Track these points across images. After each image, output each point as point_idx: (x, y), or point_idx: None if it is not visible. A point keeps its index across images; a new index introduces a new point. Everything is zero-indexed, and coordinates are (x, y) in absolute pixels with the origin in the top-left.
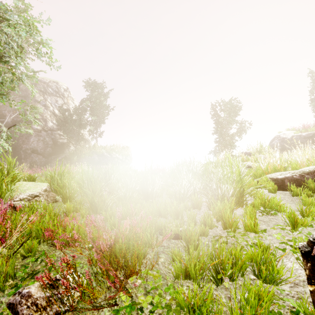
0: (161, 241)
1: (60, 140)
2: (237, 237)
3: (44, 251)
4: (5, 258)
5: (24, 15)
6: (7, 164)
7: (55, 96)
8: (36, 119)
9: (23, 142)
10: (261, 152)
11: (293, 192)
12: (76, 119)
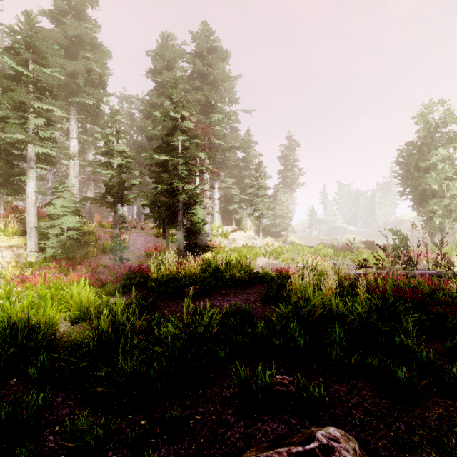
0: None
1: None
2: None
3: None
4: None
5: None
6: None
7: None
8: None
9: None
10: None
11: None
12: None
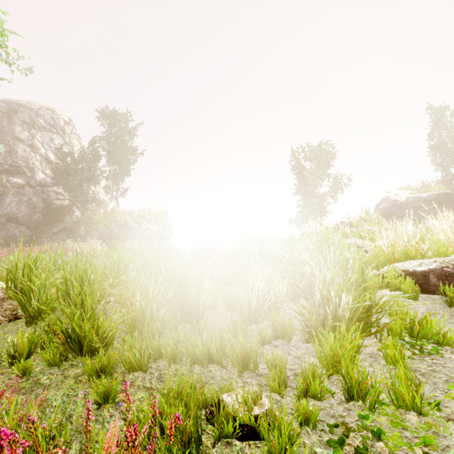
0: (210, 449)
1: (57, 201)
2: (384, 430)
3: None
4: None
5: None
6: None
7: (49, 131)
8: (16, 168)
9: None
10: (366, 221)
11: (449, 298)
12: (83, 169)
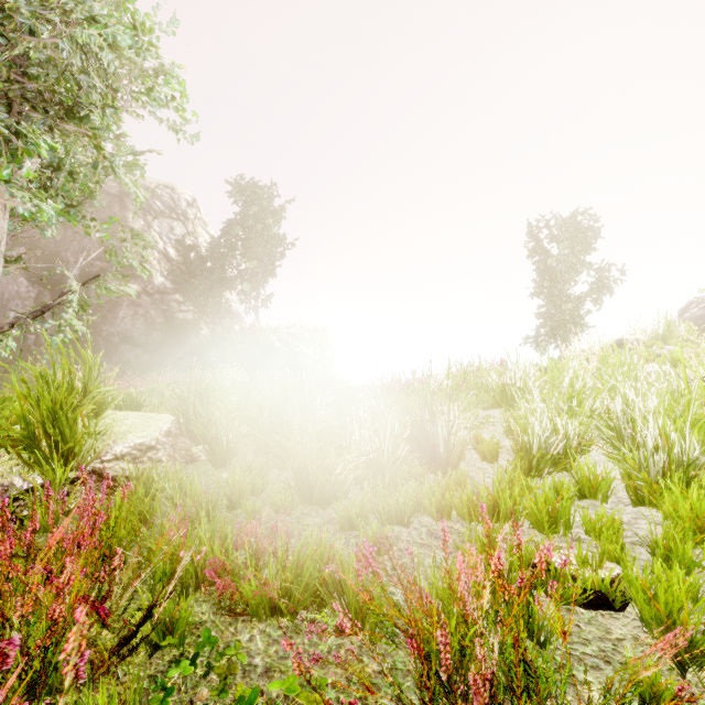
0: (548, 614)
1: (180, 313)
2: None
3: (207, 629)
4: (106, 657)
5: (119, 14)
6: (83, 368)
7: (168, 217)
8: (130, 270)
9: (104, 320)
10: (667, 339)
11: None
12: (213, 268)
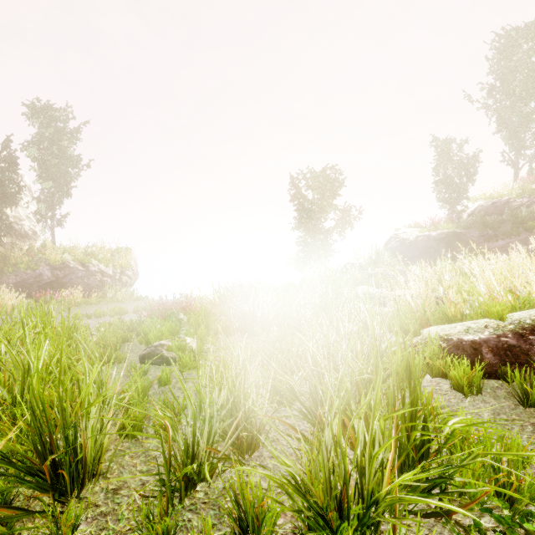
0: None
1: None
2: None
3: None
4: None
5: None
6: None
7: None
8: None
9: None
10: (377, 263)
11: (521, 391)
12: None
